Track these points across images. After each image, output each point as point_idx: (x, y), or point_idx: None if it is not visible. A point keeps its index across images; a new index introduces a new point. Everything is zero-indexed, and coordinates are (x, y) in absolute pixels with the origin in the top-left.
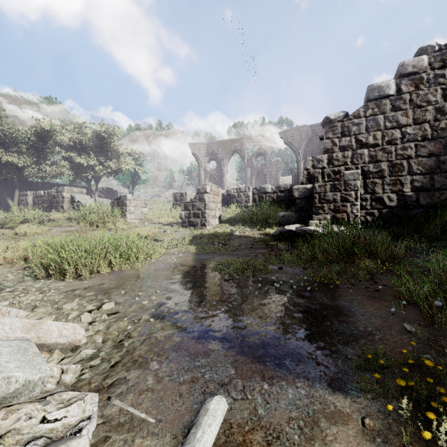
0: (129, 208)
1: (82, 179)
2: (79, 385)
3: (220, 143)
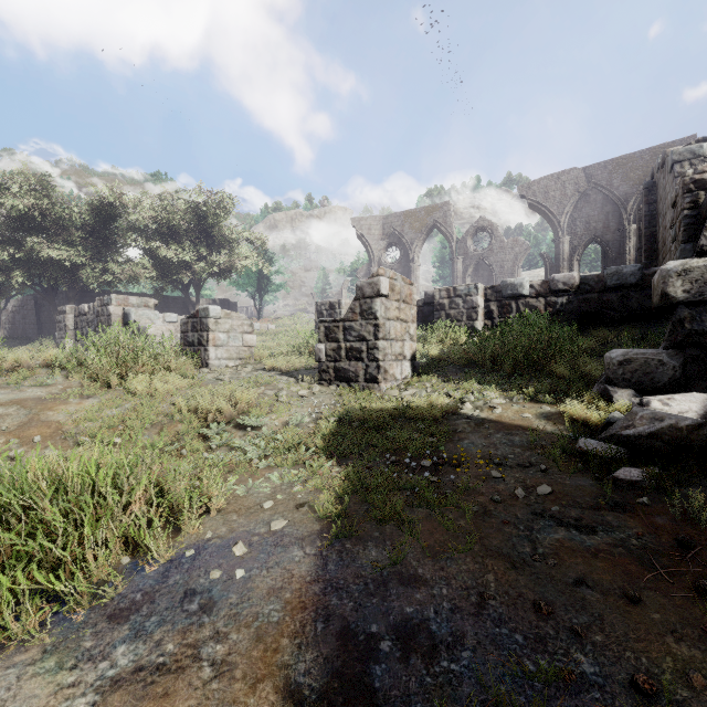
0: (214, 335)
1: (176, 285)
2: None
3: (406, 215)
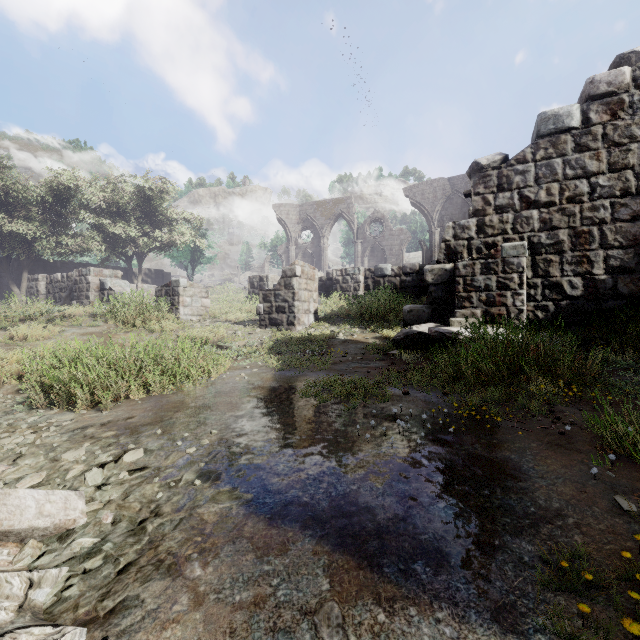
0: (183, 299)
1: (119, 257)
2: (57, 610)
3: (318, 204)
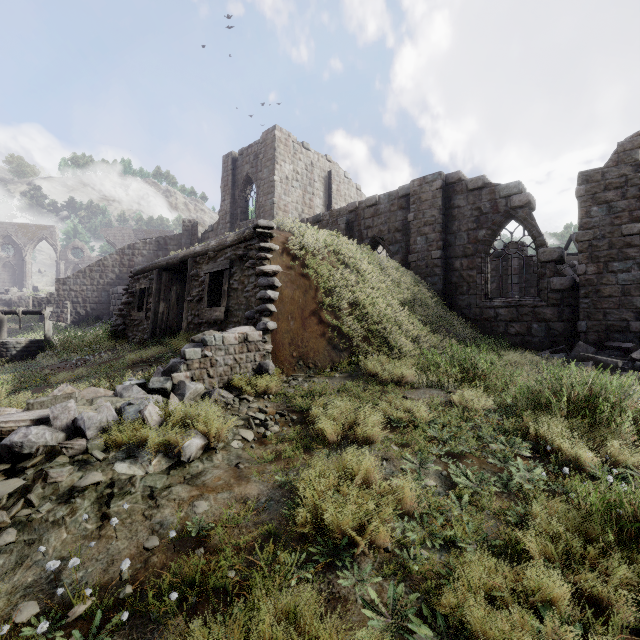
0: None
1: None
2: None
3: (20, 226)
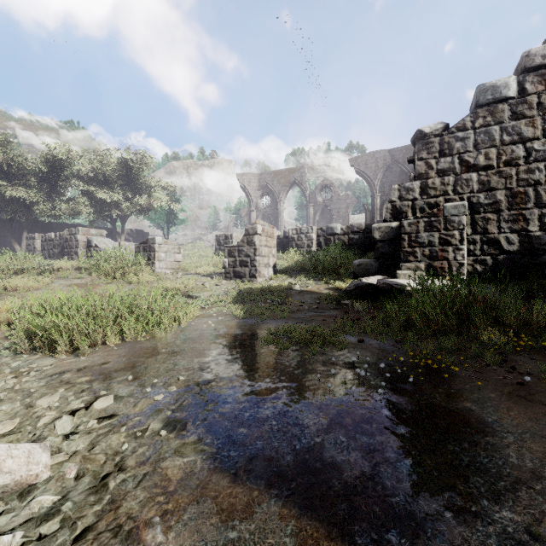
0: (158, 254)
1: (105, 219)
2: None
3: (275, 173)
